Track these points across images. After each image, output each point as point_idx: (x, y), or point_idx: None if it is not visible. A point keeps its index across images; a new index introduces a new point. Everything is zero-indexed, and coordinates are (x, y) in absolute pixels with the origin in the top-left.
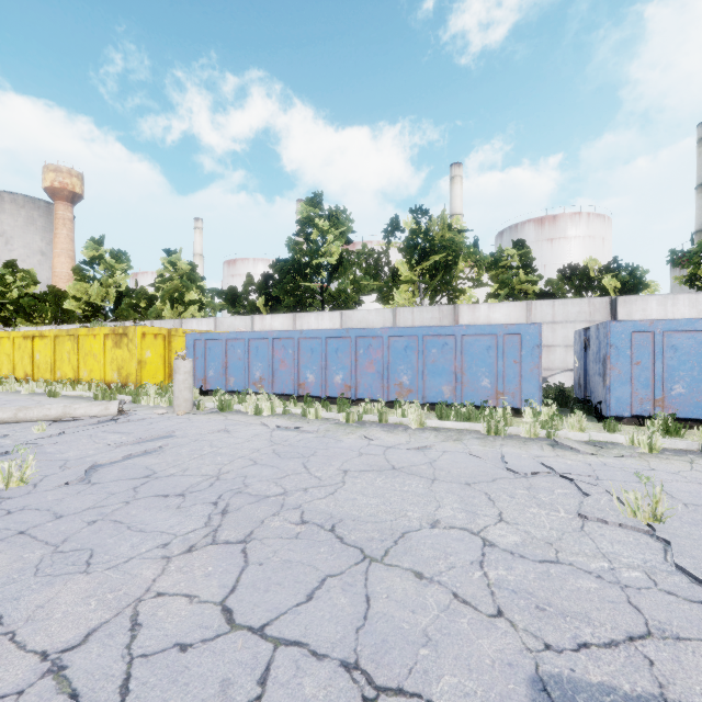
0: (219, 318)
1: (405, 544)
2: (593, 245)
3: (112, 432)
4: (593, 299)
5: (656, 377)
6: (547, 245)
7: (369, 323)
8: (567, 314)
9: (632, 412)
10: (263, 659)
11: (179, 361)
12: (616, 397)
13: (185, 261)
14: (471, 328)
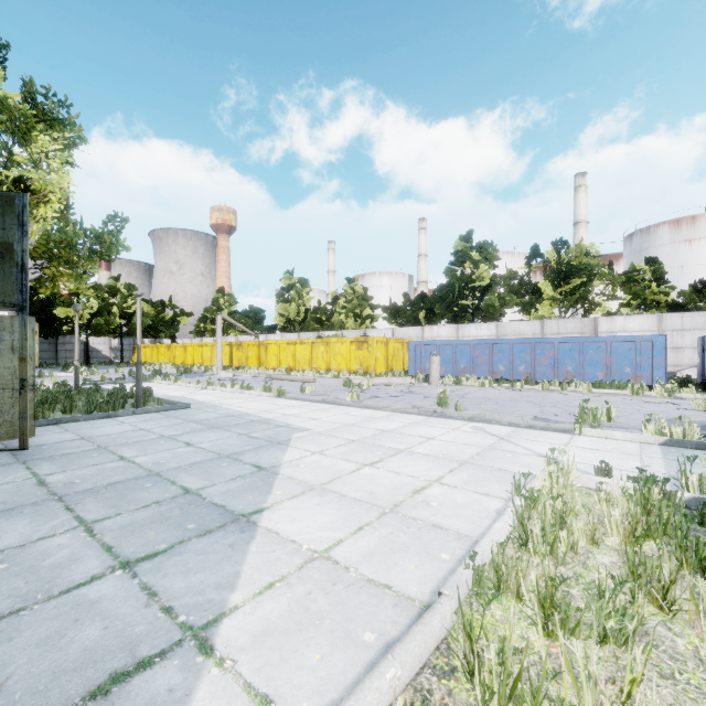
0: (396, 328)
1: None
2: None
3: (431, 389)
4: None
5: None
6: (685, 246)
7: (520, 331)
8: (695, 323)
9: None
10: None
11: (434, 357)
12: None
13: (360, 286)
14: (617, 338)
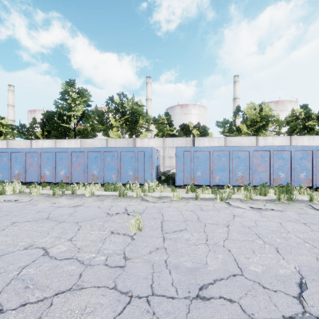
0: (10, 141)
1: None
2: (200, 117)
3: None
4: (187, 138)
5: (191, 169)
6: (184, 116)
7: (94, 145)
8: (178, 144)
9: (184, 183)
10: None
11: None
12: (179, 177)
13: None
14: (124, 148)
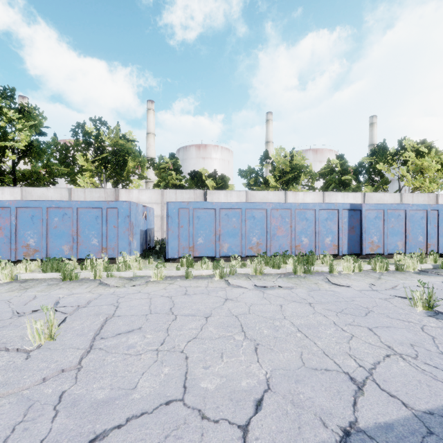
0: None
1: None
2: (224, 164)
3: None
4: (196, 191)
5: (190, 234)
6: (202, 161)
7: (48, 198)
8: (183, 198)
9: (179, 255)
10: None
11: None
12: (171, 247)
13: None
14: (84, 203)
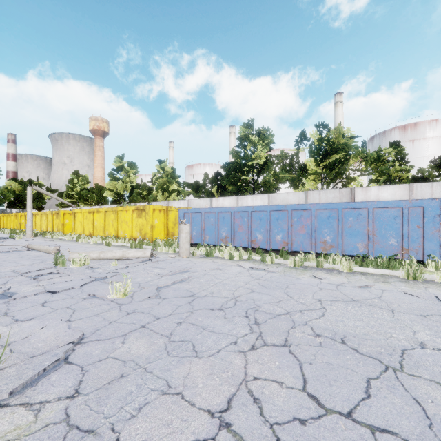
0: (191, 200)
1: (411, 359)
2: None
3: (154, 267)
4: None
5: None
6: (409, 144)
7: (288, 201)
8: None
9: None
10: (370, 440)
11: (182, 225)
12: None
13: (169, 166)
14: (380, 203)
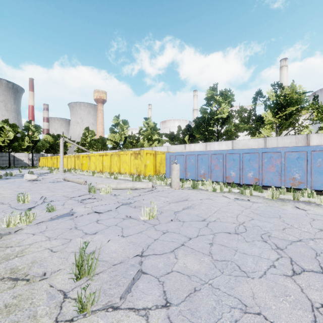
0: (169, 146)
1: None
2: None
3: (160, 196)
4: None
5: None
6: None
7: (249, 146)
8: None
9: None
10: None
11: (174, 165)
12: None
13: (152, 122)
14: None
